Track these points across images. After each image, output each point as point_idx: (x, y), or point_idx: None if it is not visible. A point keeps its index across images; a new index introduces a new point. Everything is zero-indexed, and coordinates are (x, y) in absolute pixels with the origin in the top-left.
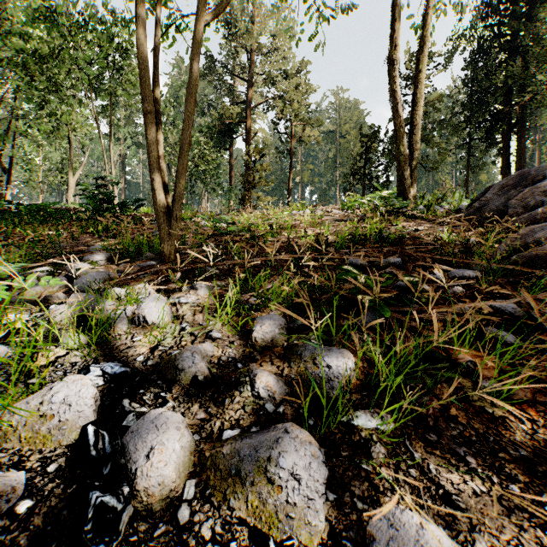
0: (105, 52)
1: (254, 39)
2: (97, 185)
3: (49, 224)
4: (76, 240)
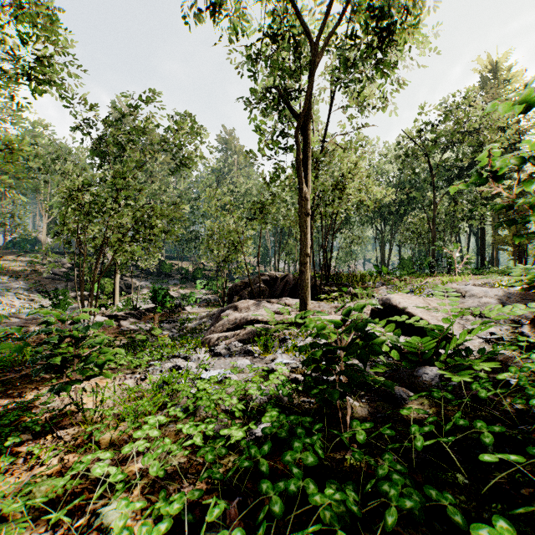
0: None
1: None
2: None
3: None
4: None
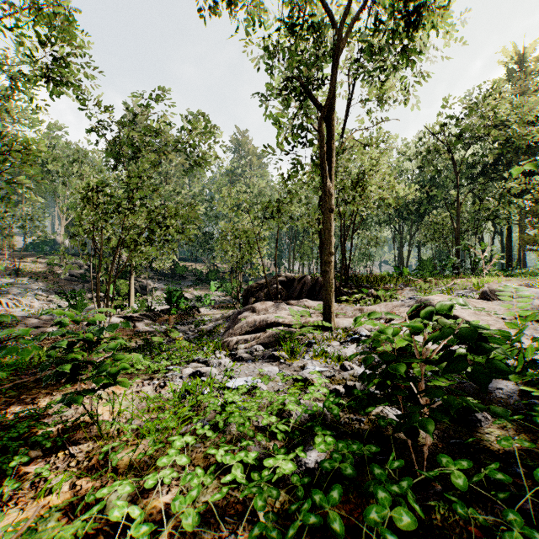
0: None
1: None
2: None
3: None
4: None
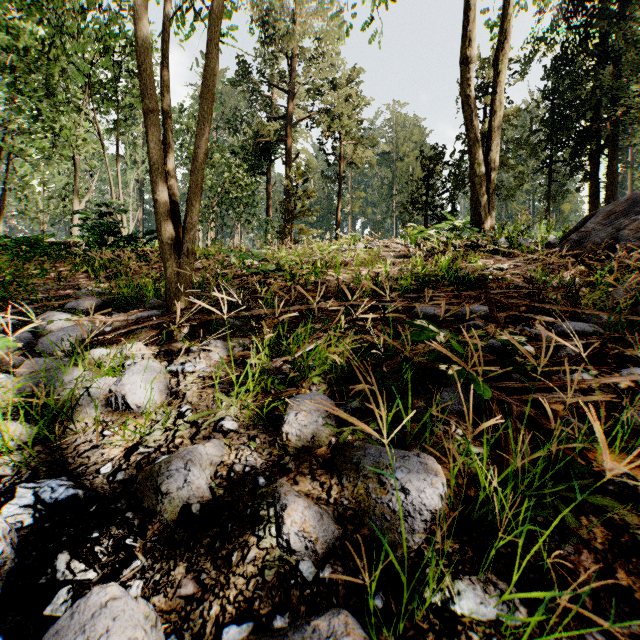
0: (110, 48)
1: (295, 42)
2: (101, 213)
3: (39, 261)
4: (66, 282)
